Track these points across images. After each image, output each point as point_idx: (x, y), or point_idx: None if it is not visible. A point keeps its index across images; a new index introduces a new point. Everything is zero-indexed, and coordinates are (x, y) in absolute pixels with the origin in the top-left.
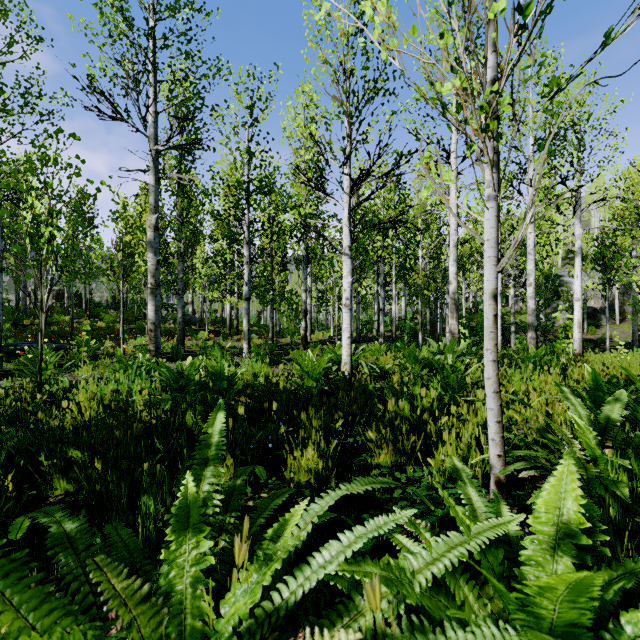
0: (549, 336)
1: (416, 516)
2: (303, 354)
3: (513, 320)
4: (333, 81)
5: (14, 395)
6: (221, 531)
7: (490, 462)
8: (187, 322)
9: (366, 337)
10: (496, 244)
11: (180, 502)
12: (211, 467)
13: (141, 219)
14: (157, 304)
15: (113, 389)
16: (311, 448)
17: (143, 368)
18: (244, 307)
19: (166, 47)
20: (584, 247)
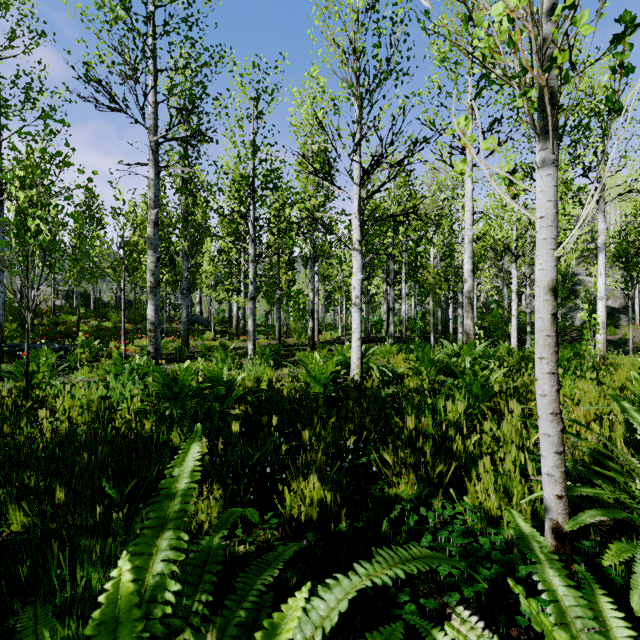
0: (565, 337)
1: (453, 576)
2: (310, 356)
3: (529, 320)
4: (342, 62)
5: (0, 400)
6: (184, 625)
7: (546, 503)
8: (194, 322)
9: (375, 337)
10: (554, 223)
11: (103, 612)
12: (171, 532)
13: None
14: (157, 303)
15: (102, 395)
16: (316, 477)
17: (139, 371)
18: (249, 307)
19: (166, 33)
20: None
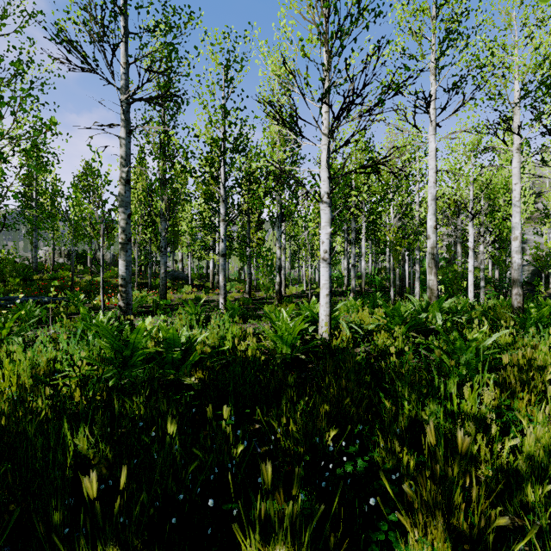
0: None
1: None
2: (276, 312)
3: (483, 275)
4: (310, 6)
5: None
6: None
7: None
8: (175, 277)
9: (337, 291)
10: None
11: None
12: None
13: (136, 187)
14: (128, 259)
15: (50, 358)
16: None
17: None
18: (220, 263)
19: None
20: (550, 205)
